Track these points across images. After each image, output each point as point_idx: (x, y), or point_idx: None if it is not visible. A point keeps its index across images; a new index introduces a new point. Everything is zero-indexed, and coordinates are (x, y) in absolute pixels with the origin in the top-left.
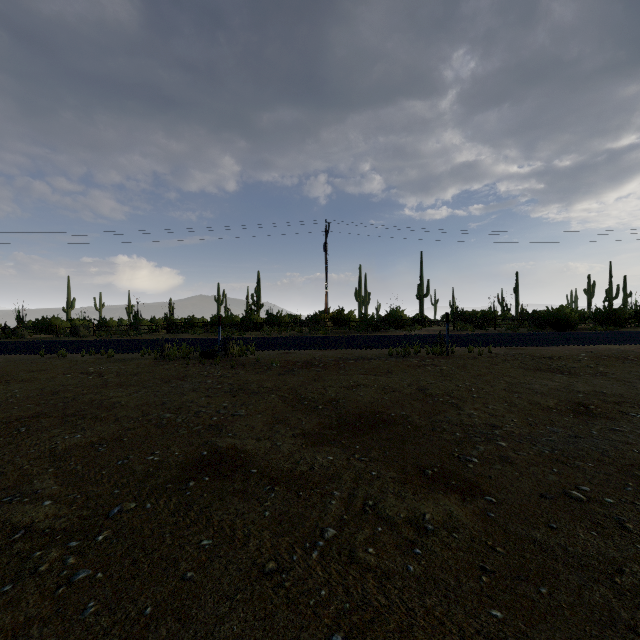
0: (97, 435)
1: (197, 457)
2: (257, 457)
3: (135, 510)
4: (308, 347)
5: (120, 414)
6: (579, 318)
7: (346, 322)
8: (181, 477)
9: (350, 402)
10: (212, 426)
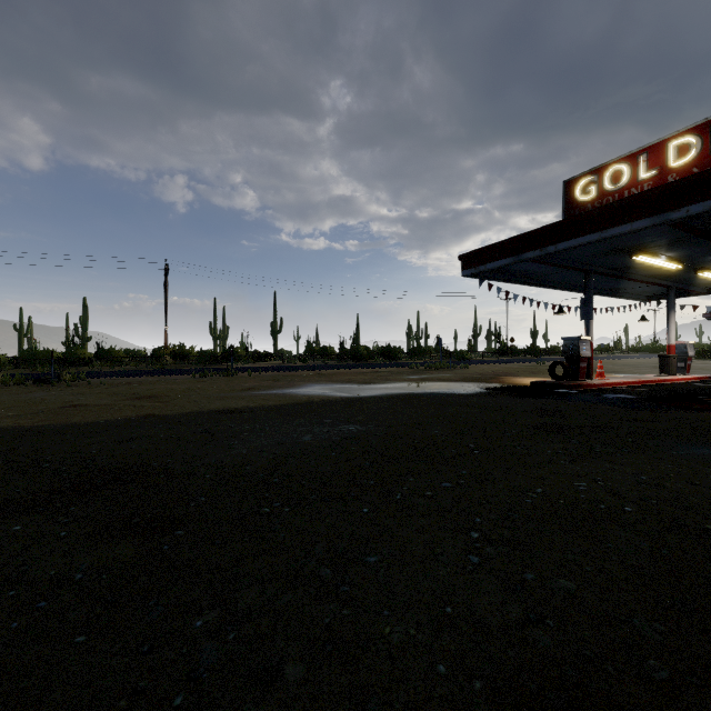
0: (3, 406)
1: (65, 406)
2: (93, 404)
3: (48, 412)
4: (135, 375)
5: (5, 402)
6: (370, 354)
7: (187, 357)
8: (61, 408)
9: (145, 393)
10: (67, 401)
